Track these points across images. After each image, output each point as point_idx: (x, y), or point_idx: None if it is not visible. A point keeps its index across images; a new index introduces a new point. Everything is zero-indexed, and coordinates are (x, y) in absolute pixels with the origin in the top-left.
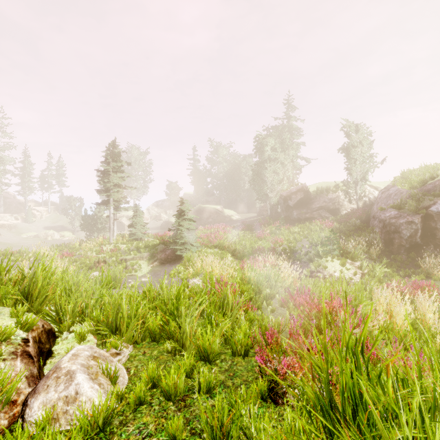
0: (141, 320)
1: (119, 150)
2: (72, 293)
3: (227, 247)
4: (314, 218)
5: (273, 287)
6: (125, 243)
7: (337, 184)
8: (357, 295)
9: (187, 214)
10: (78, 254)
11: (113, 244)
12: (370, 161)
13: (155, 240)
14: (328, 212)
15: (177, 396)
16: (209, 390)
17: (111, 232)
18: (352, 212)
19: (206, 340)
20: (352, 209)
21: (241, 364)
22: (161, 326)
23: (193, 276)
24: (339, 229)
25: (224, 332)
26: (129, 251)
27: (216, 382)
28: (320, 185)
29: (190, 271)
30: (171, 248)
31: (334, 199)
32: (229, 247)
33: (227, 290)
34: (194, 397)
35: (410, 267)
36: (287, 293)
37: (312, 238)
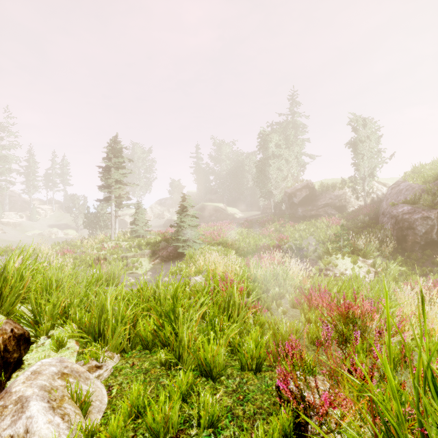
0: (129, 325)
1: (121, 146)
2: (53, 291)
3: (230, 244)
4: (320, 216)
5: (281, 286)
6: (127, 240)
7: (344, 180)
8: (378, 296)
9: (189, 210)
10: (79, 252)
11: (115, 241)
12: (379, 156)
13: (157, 237)
14: (335, 209)
15: (169, 432)
16: (212, 423)
17: (112, 229)
18: (359, 209)
19: (208, 351)
20: (359, 206)
21: (253, 381)
22: (154, 332)
23: (195, 274)
24: (347, 227)
25: (230, 339)
26: (130, 249)
27: (222, 409)
28: (326, 182)
29: (192, 269)
30: (173, 245)
31: (340, 195)
32: (233, 244)
33: (234, 288)
34: (191, 434)
35: (427, 265)
36: (298, 293)
37: (319, 235)
